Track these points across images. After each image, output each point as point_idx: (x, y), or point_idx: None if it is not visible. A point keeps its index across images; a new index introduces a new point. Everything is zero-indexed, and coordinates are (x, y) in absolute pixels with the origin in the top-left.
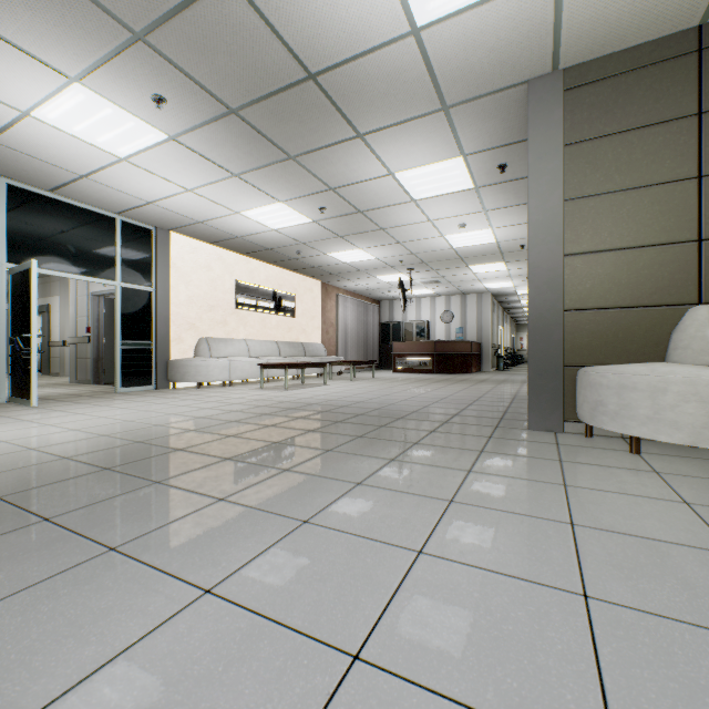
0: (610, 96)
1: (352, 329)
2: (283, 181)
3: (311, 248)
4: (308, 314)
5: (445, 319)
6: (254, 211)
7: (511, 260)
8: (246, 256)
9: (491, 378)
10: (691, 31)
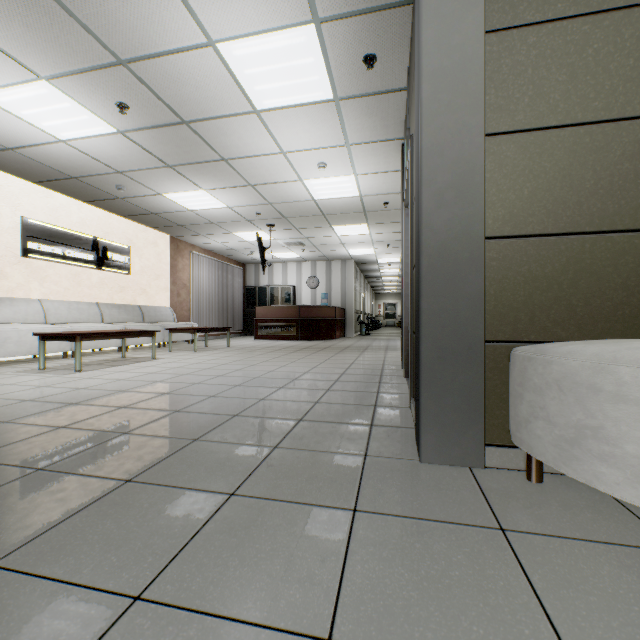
0: None
1: (212, 292)
2: (20, 22)
3: (137, 183)
4: (151, 271)
5: (311, 285)
6: (3, 93)
7: (374, 222)
8: (44, 187)
9: (354, 344)
10: None
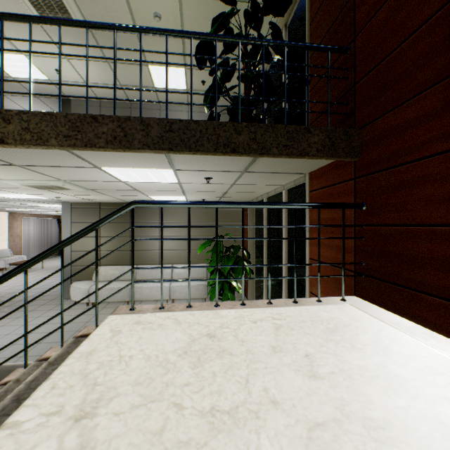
0: (83, 212)
1: (36, 236)
2: None
3: None
4: None
5: None
6: None
7: None
8: None
9: None
10: (99, 203)
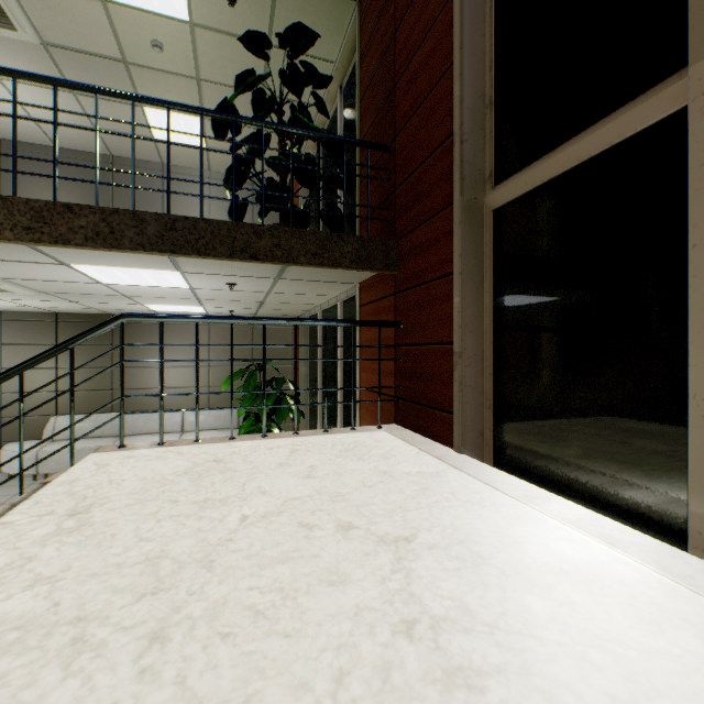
0: (24, 328)
1: None
2: None
3: None
4: None
5: None
6: None
7: None
8: None
9: None
10: (55, 313)
